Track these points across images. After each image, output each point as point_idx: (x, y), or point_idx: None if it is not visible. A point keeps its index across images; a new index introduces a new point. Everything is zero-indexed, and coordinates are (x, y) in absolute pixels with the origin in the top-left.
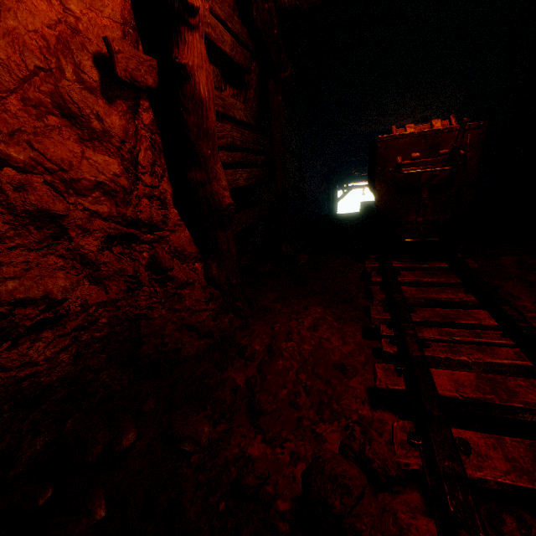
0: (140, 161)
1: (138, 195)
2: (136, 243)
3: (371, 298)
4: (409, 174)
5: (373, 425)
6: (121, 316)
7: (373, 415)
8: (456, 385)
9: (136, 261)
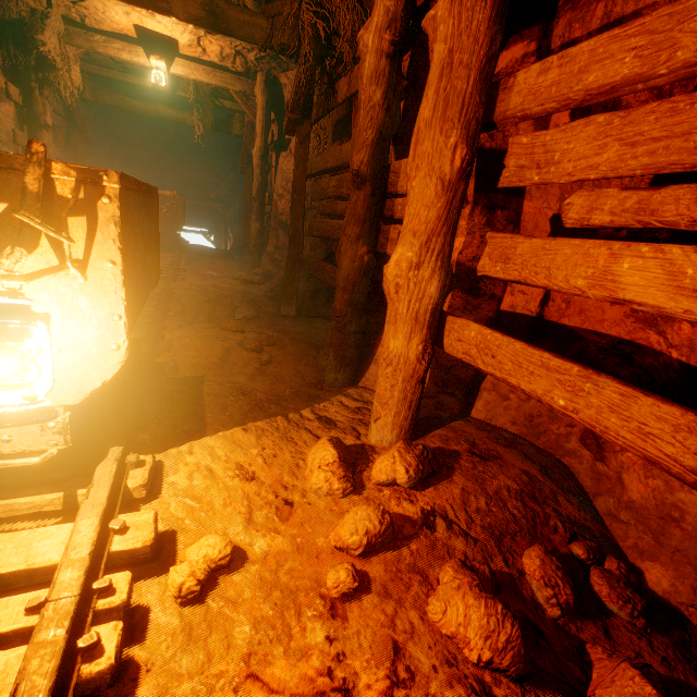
0: None
1: None
2: None
3: None
4: None
5: None
6: None
7: None
8: None
9: None
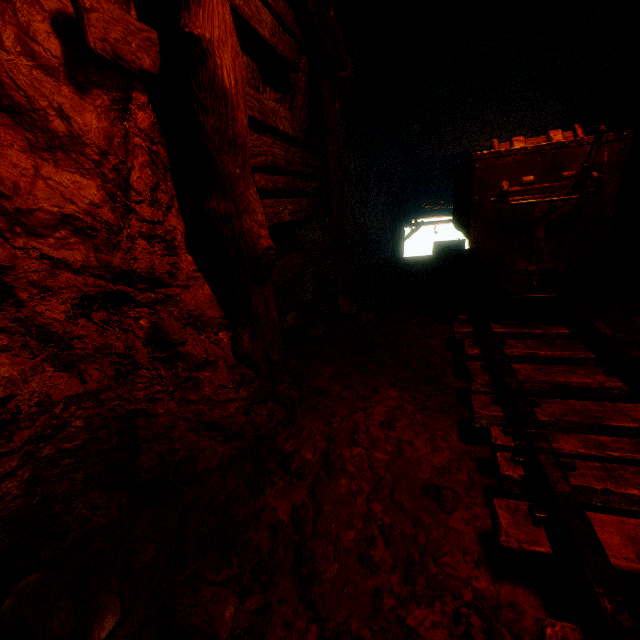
0: (133, 183)
1: (131, 235)
2: (130, 306)
3: (469, 380)
4: (517, 206)
5: (500, 612)
6: (107, 414)
7: (498, 592)
8: (636, 548)
9: (130, 333)
